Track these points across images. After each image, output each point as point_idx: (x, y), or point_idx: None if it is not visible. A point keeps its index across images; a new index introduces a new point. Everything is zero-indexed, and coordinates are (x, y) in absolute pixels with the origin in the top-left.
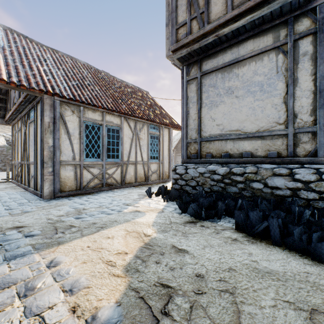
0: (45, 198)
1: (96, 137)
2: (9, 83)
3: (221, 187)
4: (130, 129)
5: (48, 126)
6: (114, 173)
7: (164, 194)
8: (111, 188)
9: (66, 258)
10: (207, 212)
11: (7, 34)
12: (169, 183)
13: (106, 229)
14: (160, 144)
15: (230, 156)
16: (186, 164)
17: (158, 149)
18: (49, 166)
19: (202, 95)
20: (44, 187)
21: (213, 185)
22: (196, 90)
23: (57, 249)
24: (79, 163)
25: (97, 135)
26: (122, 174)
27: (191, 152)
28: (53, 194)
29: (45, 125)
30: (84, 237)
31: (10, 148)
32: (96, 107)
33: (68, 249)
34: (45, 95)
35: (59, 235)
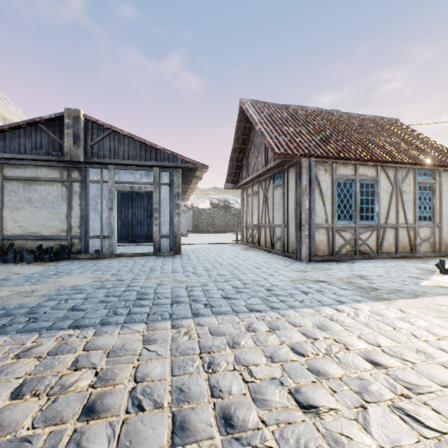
0: (302, 261)
1: (348, 196)
2: (280, 154)
3: None
4: (388, 181)
5: (305, 189)
6: (367, 239)
7: None
8: (365, 257)
9: (413, 311)
10: None
11: (254, 107)
12: None
13: (423, 297)
14: (435, 197)
15: None
16: None
17: (432, 205)
18: (306, 229)
19: None
20: (302, 249)
21: None
22: None
23: (391, 303)
24: (331, 226)
25: (348, 194)
26: (377, 241)
27: None
28: (309, 257)
29: (302, 188)
30: (406, 299)
31: (216, 210)
32: (348, 160)
33: (404, 305)
34: (302, 159)
35: (374, 293)
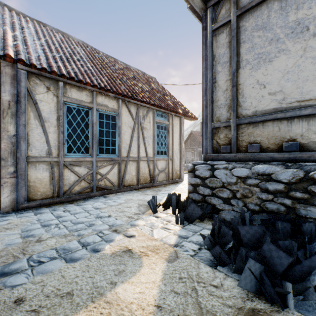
0: (2, 211)
1: (84, 125)
2: None
3: (284, 205)
4: (131, 116)
5: (8, 107)
6: (108, 173)
7: (175, 206)
8: (104, 192)
9: None
10: (293, 287)
11: None
12: (180, 185)
13: None
14: (169, 135)
15: (299, 147)
16: (211, 161)
17: (167, 142)
18: (10, 165)
19: (240, 47)
20: (1, 194)
21: (266, 199)
22: (229, 42)
23: None
24: (58, 159)
25: (84, 123)
26: (119, 174)
27: (220, 142)
28: (16, 204)
29: (2, 104)
30: None
31: None
32: (83, 84)
33: None
34: (2, 61)
35: None
